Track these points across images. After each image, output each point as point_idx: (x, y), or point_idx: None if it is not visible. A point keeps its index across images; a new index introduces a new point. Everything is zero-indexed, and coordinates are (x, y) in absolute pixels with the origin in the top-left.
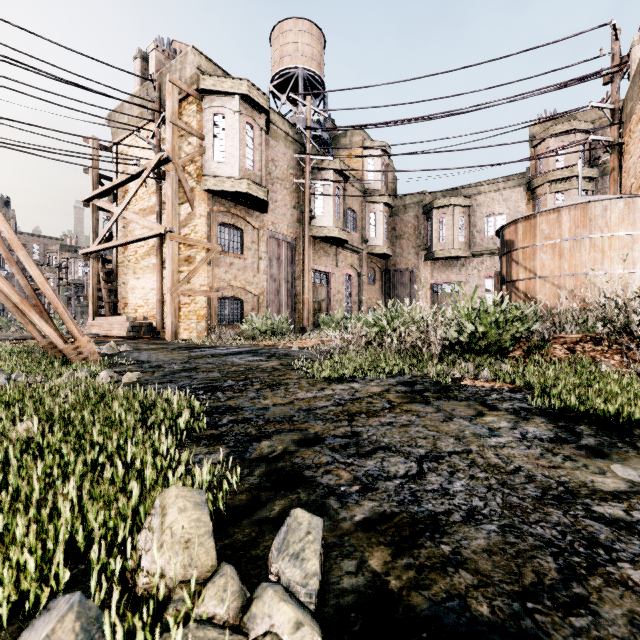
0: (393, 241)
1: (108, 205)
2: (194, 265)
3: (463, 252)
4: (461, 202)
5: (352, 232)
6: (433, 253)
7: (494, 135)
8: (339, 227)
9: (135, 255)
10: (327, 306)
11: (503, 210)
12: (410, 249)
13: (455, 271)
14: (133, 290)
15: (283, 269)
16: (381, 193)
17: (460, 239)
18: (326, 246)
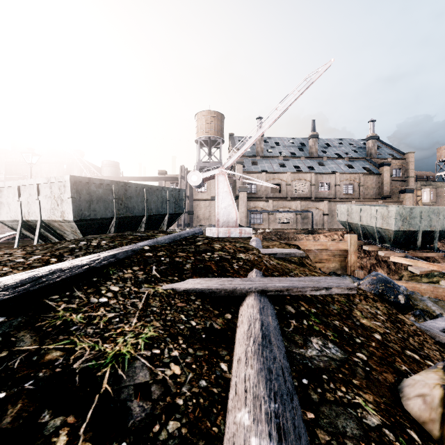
0: None
1: None
2: None
3: None
4: None
5: None
6: None
7: None
8: None
9: None
10: None
11: None
12: None
13: None
14: None
15: None
16: None
17: None
18: None
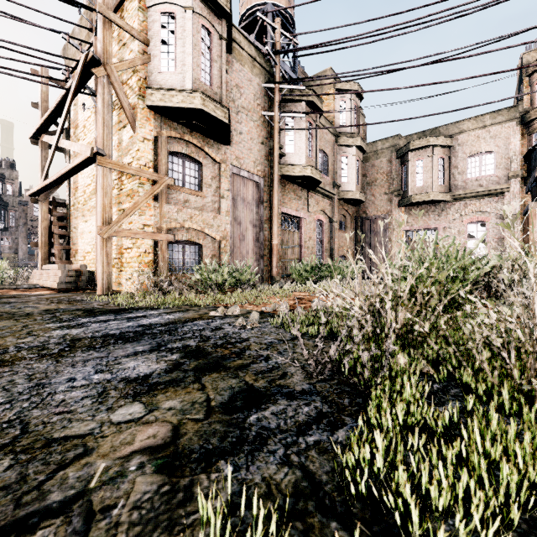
0: (364, 188)
1: (50, 137)
2: (136, 200)
3: (443, 196)
4: (441, 142)
5: (324, 175)
6: (409, 198)
7: (512, 34)
8: (312, 165)
9: (83, 195)
10: (298, 253)
11: (490, 148)
12: (382, 195)
13: (433, 217)
14: (82, 235)
15: (249, 211)
16: (353, 136)
17: (439, 182)
18: (297, 188)
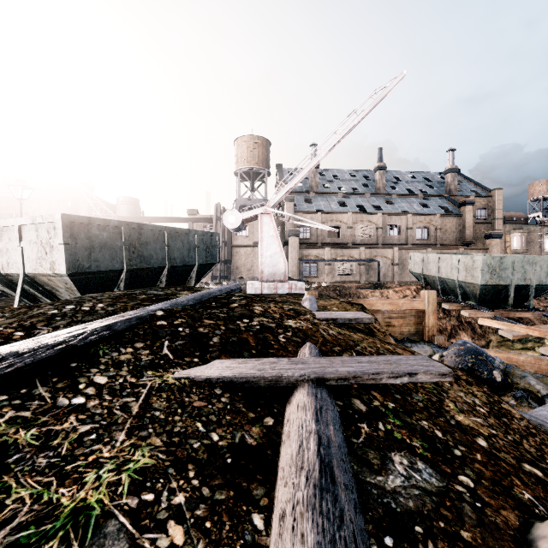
0: None
1: None
2: None
3: None
4: None
5: None
6: None
7: None
8: None
9: None
10: None
11: None
12: None
13: None
14: None
15: None
16: None
17: None
18: None
